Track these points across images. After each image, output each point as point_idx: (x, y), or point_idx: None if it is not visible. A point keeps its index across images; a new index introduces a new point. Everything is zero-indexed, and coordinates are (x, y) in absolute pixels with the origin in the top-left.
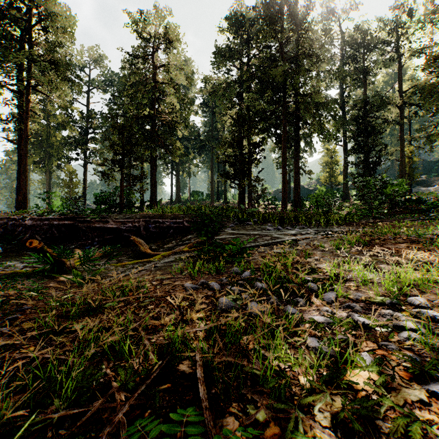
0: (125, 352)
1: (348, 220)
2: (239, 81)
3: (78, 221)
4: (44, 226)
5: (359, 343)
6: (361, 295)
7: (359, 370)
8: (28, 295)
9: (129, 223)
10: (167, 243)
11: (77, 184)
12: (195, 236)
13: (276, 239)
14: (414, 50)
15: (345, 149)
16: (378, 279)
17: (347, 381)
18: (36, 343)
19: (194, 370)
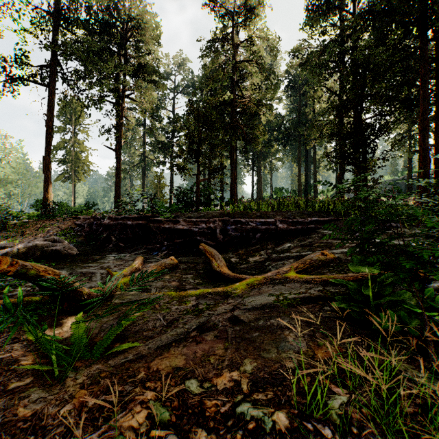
0: None
1: None
2: (341, 37)
3: (150, 221)
4: (119, 226)
5: None
6: None
7: None
8: None
9: (203, 223)
10: (252, 255)
11: (164, 186)
12: (298, 246)
13: None
14: None
15: None
16: None
17: None
18: None
19: None
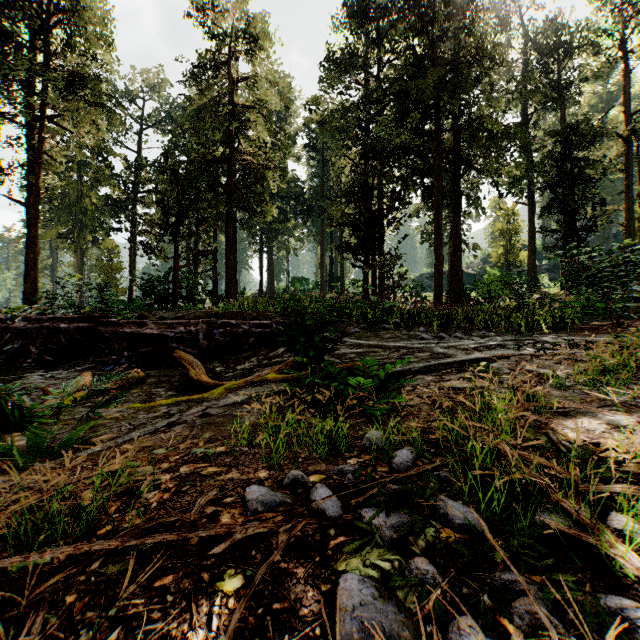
0: None
1: (564, 321)
2: (364, 102)
3: (100, 323)
4: (44, 331)
5: None
6: None
7: None
8: None
9: (181, 326)
10: (242, 362)
11: (119, 267)
12: None
13: (442, 358)
14: None
15: (531, 210)
16: None
17: None
18: None
19: None
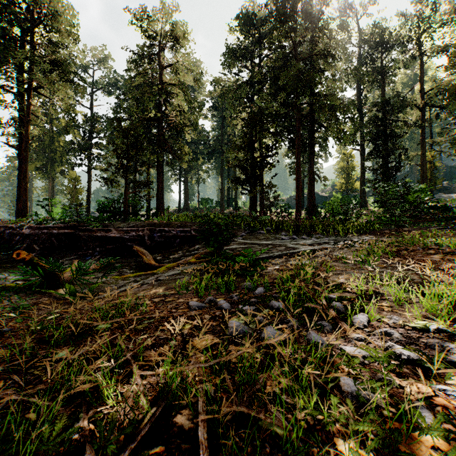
0: (111, 392)
1: (368, 229)
2: (250, 82)
3: (79, 230)
4: (42, 235)
5: (408, 386)
6: (398, 319)
7: (418, 433)
8: (4, 317)
9: (133, 232)
10: (173, 254)
11: (81, 191)
12: (204, 246)
13: (291, 250)
14: (436, 48)
15: (362, 154)
16: (415, 298)
17: (405, 453)
18: (7, 378)
19: (195, 424)
